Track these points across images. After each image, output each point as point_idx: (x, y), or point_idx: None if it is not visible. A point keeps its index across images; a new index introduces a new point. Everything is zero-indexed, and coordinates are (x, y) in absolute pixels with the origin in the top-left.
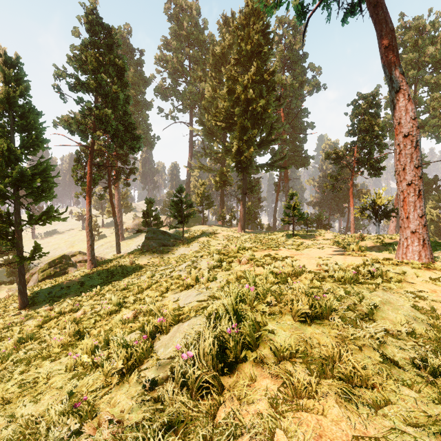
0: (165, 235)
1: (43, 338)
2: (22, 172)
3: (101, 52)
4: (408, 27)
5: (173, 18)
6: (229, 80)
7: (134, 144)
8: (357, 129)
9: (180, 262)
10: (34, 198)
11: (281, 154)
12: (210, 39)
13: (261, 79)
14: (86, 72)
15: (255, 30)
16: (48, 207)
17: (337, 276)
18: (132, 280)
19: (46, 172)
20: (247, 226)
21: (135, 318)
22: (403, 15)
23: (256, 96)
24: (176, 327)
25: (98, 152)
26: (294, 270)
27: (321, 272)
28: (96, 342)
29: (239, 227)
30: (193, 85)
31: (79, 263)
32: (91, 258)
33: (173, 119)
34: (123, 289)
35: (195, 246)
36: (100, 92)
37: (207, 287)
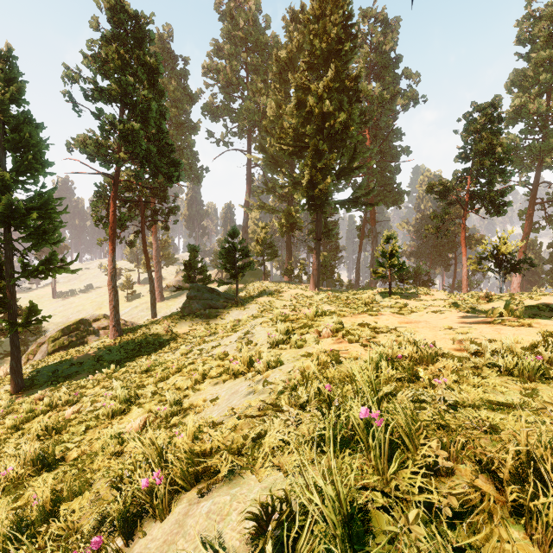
0: (212, 293)
1: (2, 456)
2: (12, 205)
3: (127, 47)
4: (539, 17)
5: (226, 16)
6: (299, 91)
7: (172, 171)
8: (471, 152)
9: (229, 332)
10: (33, 242)
11: (366, 188)
12: (273, 41)
13: (341, 87)
14: (107, 75)
15: (333, 22)
16: (49, 253)
17: (506, 365)
18: (165, 356)
19: (48, 206)
20: (322, 282)
21: (147, 426)
22: (531, 1)
23: (335, 108)
24: (183, 505)
25: (128, 186)
26: (421, 351)
27: (467, 355)
28: (37, 502)
29: (311, 284)
30: (252, 100)
31: (103, 330)
32: (115, 324)
33: (226, 145)
34: (145, 371)
35: (252, 308)
36: (125, 101)
37: (266, 381)
